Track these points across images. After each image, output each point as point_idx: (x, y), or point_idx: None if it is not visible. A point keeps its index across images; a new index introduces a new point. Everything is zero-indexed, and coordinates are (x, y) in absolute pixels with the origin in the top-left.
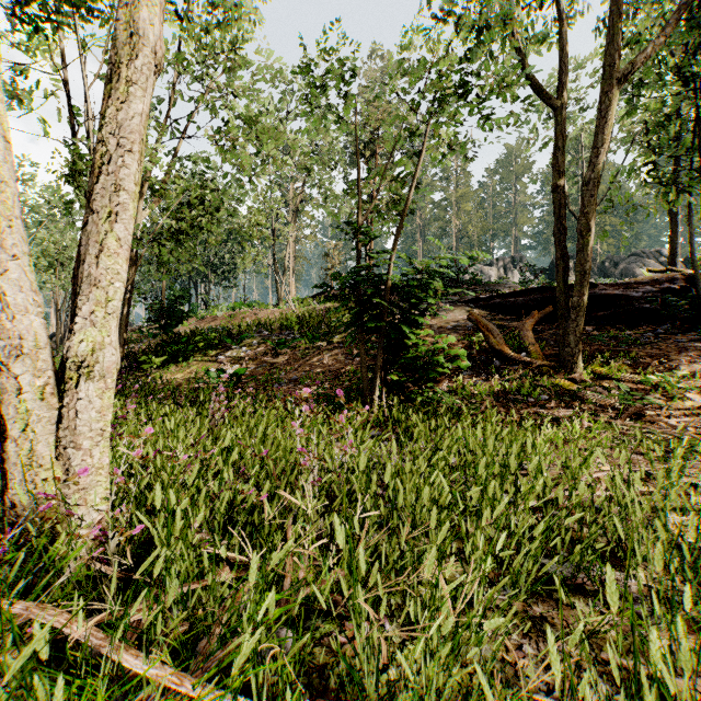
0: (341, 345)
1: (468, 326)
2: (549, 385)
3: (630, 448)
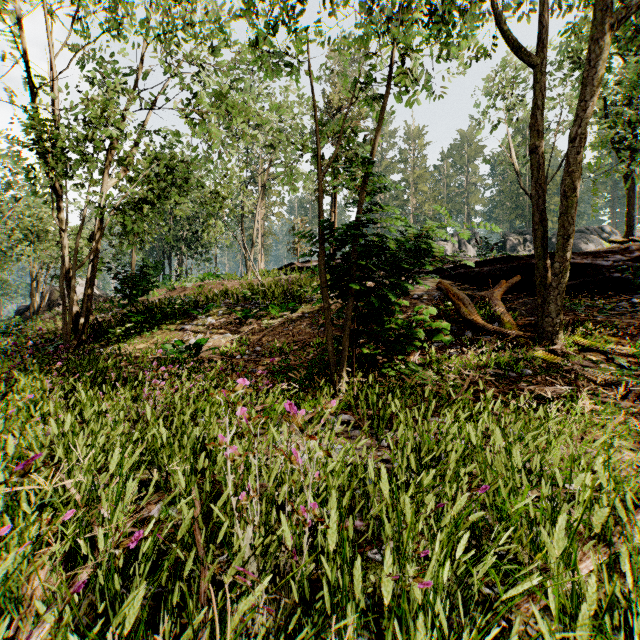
0: (306, 315)
1: (434, 296)
2: (530, 357)
3: None
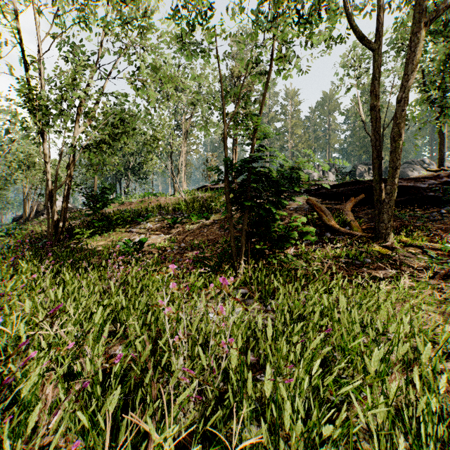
0: (215, 221)
1: (304, 208)
2: (370, 251)
3: None
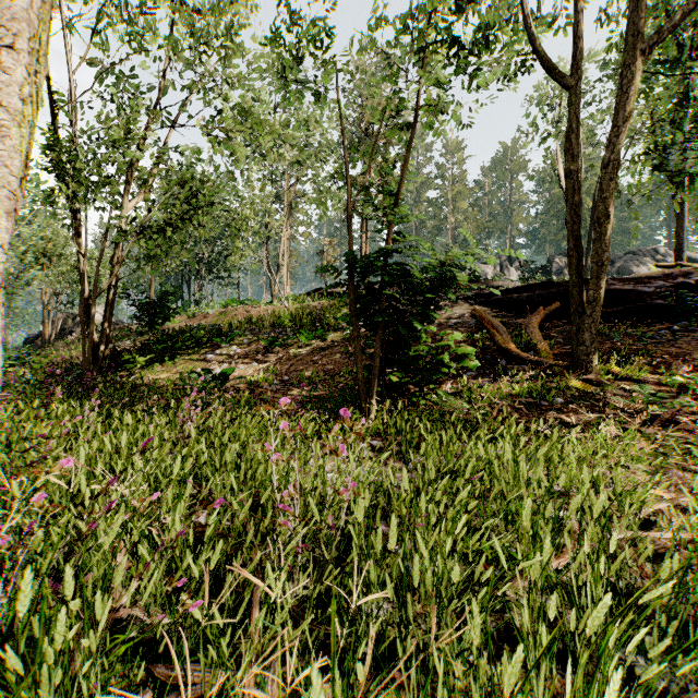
0: (335, 343)
1: (469, 324)
2: (563, 386)
3: (674, 464)
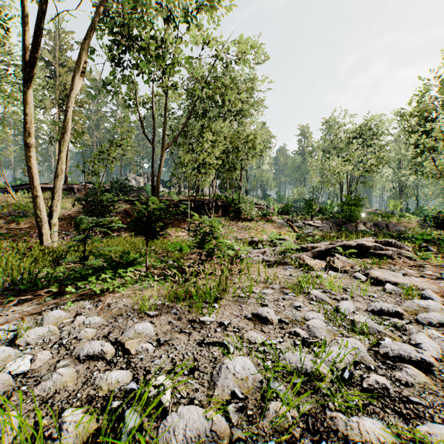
0: (62, 219)
1: (124, 212)
2: None
3: None
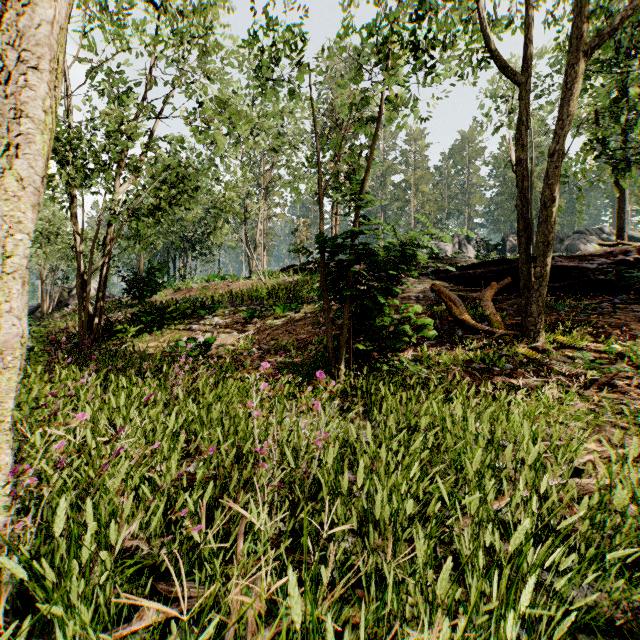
0: (308, 315)
1: (429, 297)
2: (513, 354)
3: (608, 422)
